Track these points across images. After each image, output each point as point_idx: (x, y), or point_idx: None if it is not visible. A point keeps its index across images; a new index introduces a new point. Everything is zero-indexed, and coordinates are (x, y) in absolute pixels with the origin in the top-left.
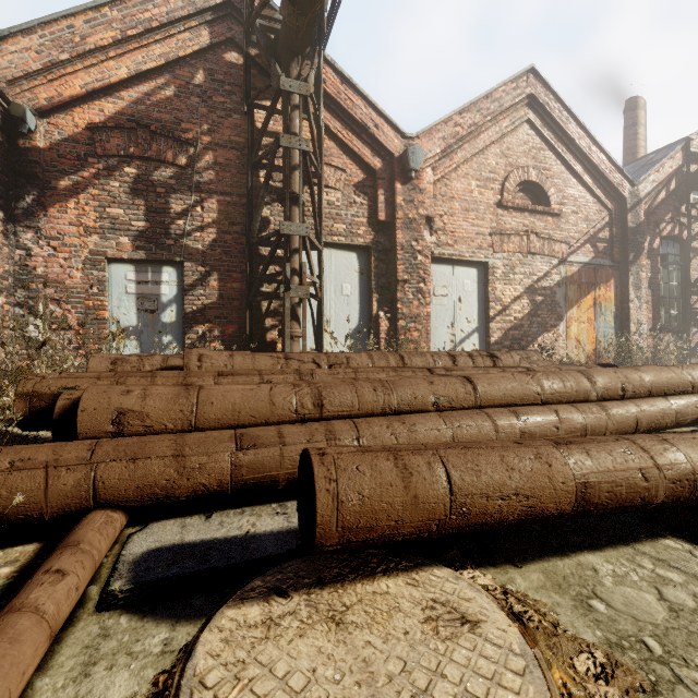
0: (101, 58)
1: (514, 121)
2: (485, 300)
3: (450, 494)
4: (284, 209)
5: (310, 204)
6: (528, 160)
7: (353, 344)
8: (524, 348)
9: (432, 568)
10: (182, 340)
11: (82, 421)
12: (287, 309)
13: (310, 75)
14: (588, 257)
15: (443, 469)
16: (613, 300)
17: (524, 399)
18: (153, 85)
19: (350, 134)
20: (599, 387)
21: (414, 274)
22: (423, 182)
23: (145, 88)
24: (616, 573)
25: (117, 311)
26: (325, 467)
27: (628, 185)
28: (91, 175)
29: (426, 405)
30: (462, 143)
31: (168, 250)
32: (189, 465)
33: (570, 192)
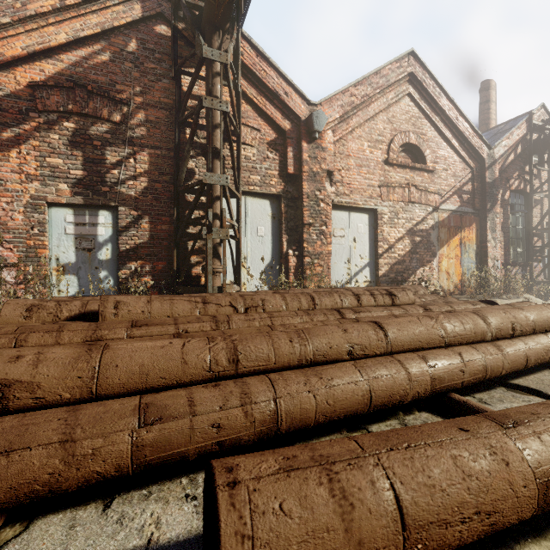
0: (42, 23)
1: (398, 94)
2: (375, 240)
3: (403, 529)
4: (207, 162)
5: (230, 158)
6: (409, 126)
7: (267, 279)
8: (405, 279)
9: None
10: (117, 275)
11: None
12: (209, 248)
13: (229, 46)
14: (455, 206)
15: (390, 490)
16: (474, 240)
17: (430, 343)
18: (90, 50)
19: (264, 100)
20: (493, 328)
21: (318, 218)
22: (325, 142)
23: (83, 53)
24: None
25: (56, 249)
26: (236, 512)
27: (486, 149)
28: (32, 127)
29: (341, 354)
30: (357, 110)
31: (104, 196)
32: (79, 451)
33: (442, 153)
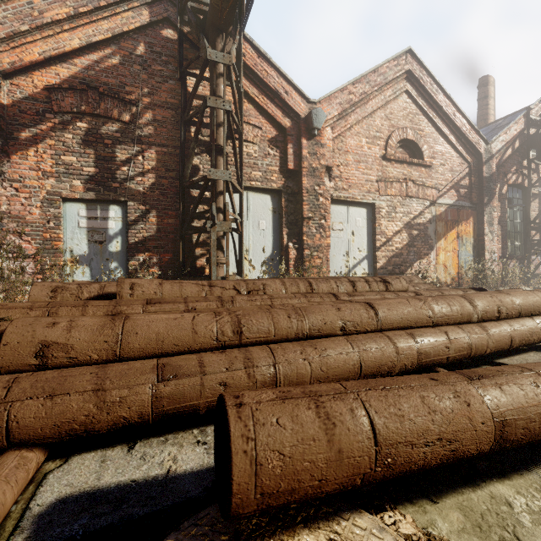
0: (57, 30)
1: (395, 91)
2: (373, 233)
3: (375, 445)
4: (211, 159)
5: (232, 155)
6: (406, 123)
7: (268, 270)
8: (403, 272)
9: (353, 516)
10: (126, 266)
11: (4, 355)
12: (213, 241)
13: (232, 48)
14: (452, 200)
15: (366, 416)
16: (472, 234)
17: (418, 322)
18: (101, 54)
19: (265, 99)
20: (479, 310)
21: (317, 212)
22: (324, 139)
23: (95, 57)
24: (530, 507)
25: (70, 242)
26: (242, 422)
27: (483, 144)
28: (48, 128)
29: (335, 329)
30: (355, 108)
31: (114, 191)
32: (109, 399)
33: (439, 148)
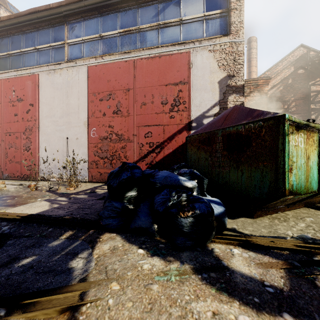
0: None
1: None
2: None
3: None
4: None
5: None
6: None
7: None
8: None
9: None
10: None
11: None
12: None
13: None
14: None
15: None
16: None
17: None
18: (276, 88)
19: None
20: None
21: None
22: None
23: (274, 89)
24: None
25: None
26: None
27: None
28: None
29: None
30: None
31: None
32: None
33: None
